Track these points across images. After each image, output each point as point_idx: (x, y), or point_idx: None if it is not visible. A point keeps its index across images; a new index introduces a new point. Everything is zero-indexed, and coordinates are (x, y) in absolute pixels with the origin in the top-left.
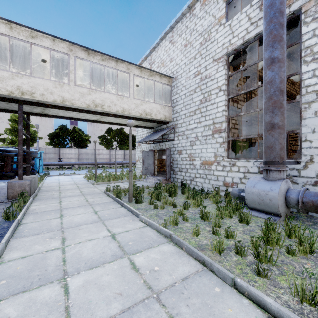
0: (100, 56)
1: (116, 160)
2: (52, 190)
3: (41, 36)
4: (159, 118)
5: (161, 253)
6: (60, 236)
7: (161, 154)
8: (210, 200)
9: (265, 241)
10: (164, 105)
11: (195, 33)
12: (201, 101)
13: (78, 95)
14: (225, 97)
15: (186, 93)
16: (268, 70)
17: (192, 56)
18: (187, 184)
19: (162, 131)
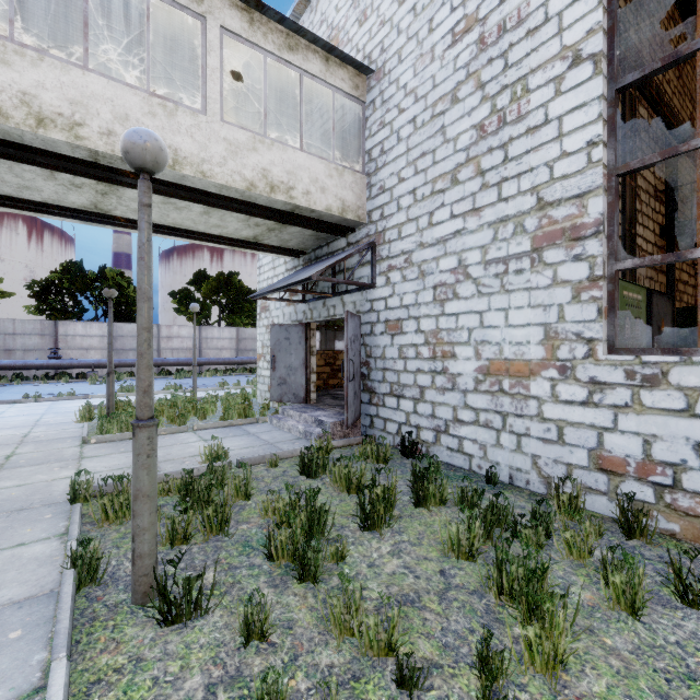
0: None
1: (217, 353)
2: None
3: None
4: (322, 206)
5: None
6: None
7: (332, 338)
8: (572, 565)
9: None
10: (339, 165)
11: None
12: (481, 127)
13: None
14: (602, 82)
15: (416, 113)
16: None
17: None
18: (420, 441)
19: (333, 257)
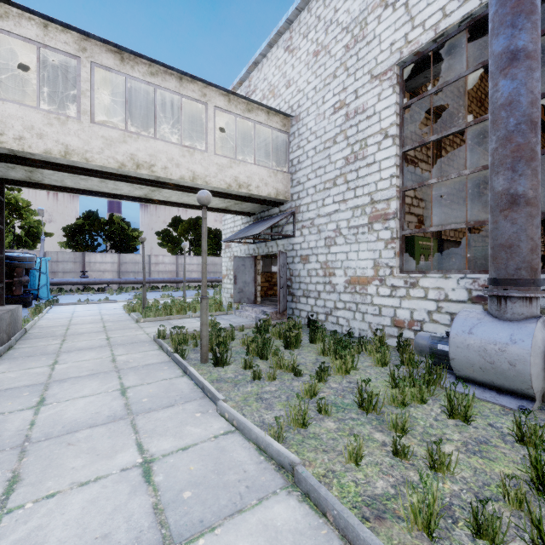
0: (147, 66)
1: (188, 274)
2: (50, 334)
3: (17, 14)
4: (265, 193)
5: (267, 533)
6: (8, 471)
7: (268, 264)
8: (370, 358)
9: (535, 484)
10: (275, 169)
11: (335, 27)
12: (347, 159)
13: (99, 143)
14: (396, 149)
15: (316, 145)
16: (501, 79)
17: (329, 74)
18: (318, 320)
19: (271, 219)
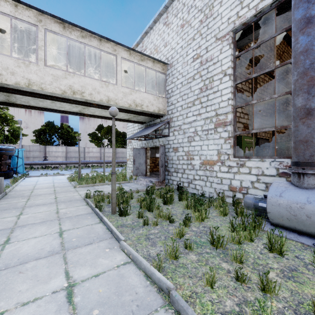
0: (79, 32)
1: (107, 158)
2: (21, 195)
3: None
4: (152, 110)
5: None
6: None
7: (154, 152)
8: (216, 210)
9: None
10: (158, 96)
11: (194, 9)
12: (201, 89)
13: (50, 78)
14: (231, 82)
15: (182, 81)
16: (300, 36)
17: (190, 38)
18: (184, 186)
19: (155, 126)
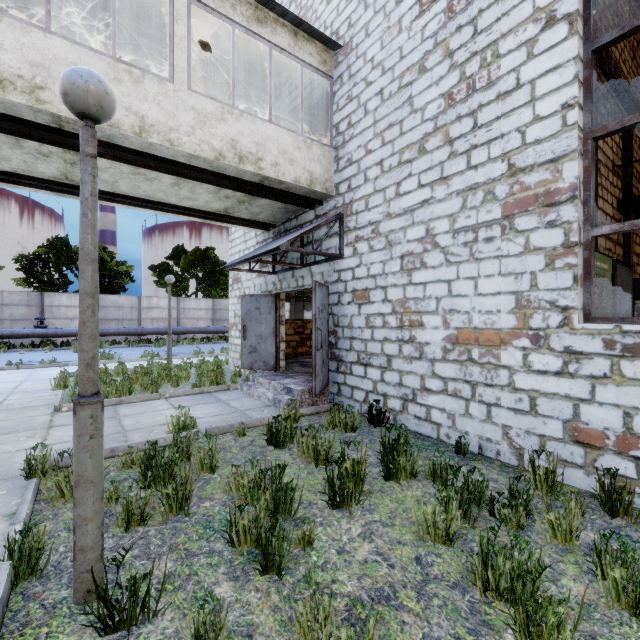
0: None
1: (194, 322)
2: None
3: None
4: (290, 177)
5: None
6: None
7: (301, 309)
8: (558, 549)
9: None
10: (308, 138)
11: None
12: (450, 95)
13: None
14: (578, 42)
15: (383, 85)
16: None
17: None
18: (387, 410)
19: (301, 229)
